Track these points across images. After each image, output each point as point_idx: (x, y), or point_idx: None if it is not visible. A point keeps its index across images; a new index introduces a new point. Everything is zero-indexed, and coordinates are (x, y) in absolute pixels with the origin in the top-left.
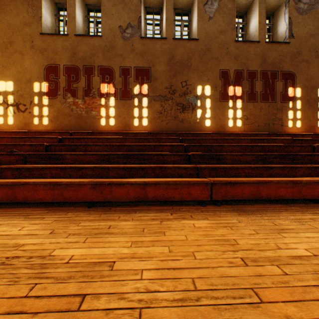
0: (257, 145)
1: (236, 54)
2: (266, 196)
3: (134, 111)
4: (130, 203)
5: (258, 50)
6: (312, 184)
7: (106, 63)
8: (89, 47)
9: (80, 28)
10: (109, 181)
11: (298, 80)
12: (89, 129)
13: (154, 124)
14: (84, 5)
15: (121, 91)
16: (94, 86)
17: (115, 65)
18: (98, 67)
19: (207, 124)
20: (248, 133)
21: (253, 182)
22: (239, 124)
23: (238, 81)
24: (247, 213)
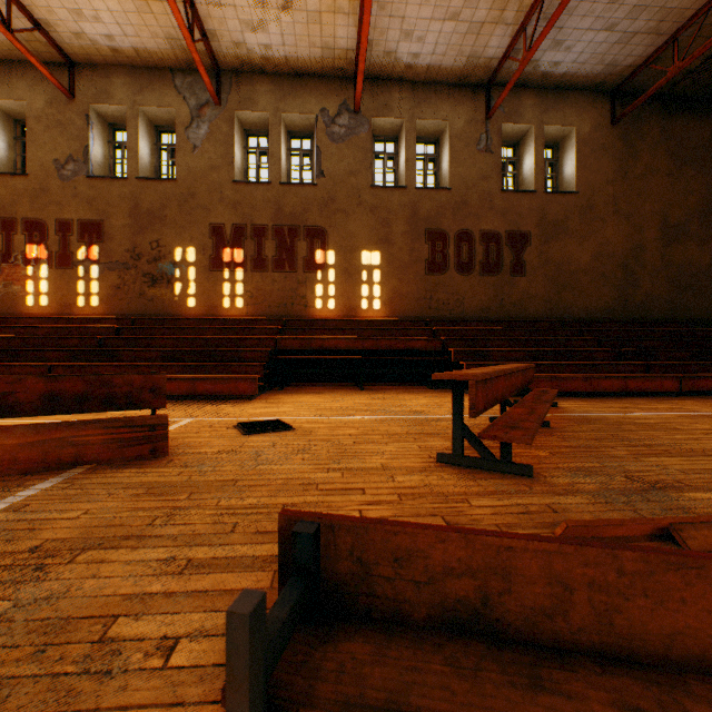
0: (199, 337)
1: (236, 201)
2: None
3: (79, 286)
4: None
5: (270, 195)
6: None
7: (35, 214)
8: (9, 190)
9: (1, 159)
10: None
11: (332, 240)
12: (9, 312)
13: (110, 305)
14: (13, 122)
15: (59, 256)
16: (17, 249)
17: (49, 217)
18: (23, 220)
19: (190, 304)
20: (240, 318)
21: None
22: (241, 305)
23: (239, 242)
24: None
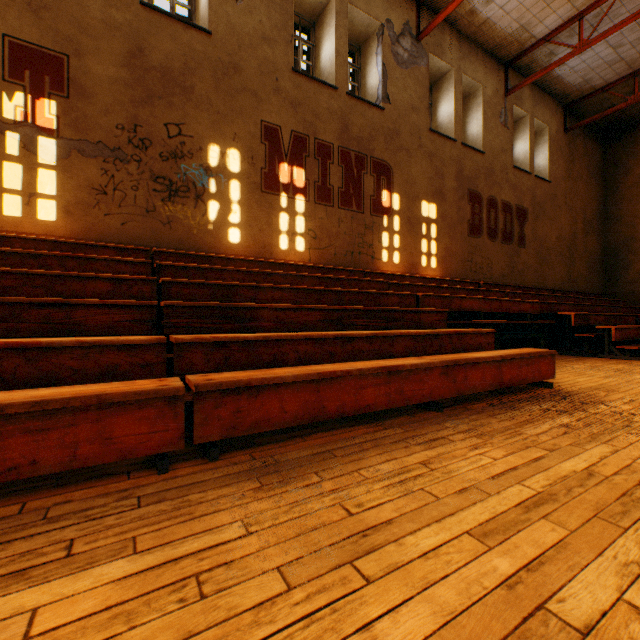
0: (330, 290)
1: (295, 99)
2: (337, 410)
3: (6, 172)
4: None
5: (336, 105)
6: (421, 372)
7: None
8: None
9: None
10: None
11: (397, 181)
12: None
13: (82, 221)
14: None
15: None
16: None
17: None
18: None
19: (232, 238)
20: (317, 266)
21: (310, 379)
22: (302, 247)
23: (299, 157)
24: (286, 474)
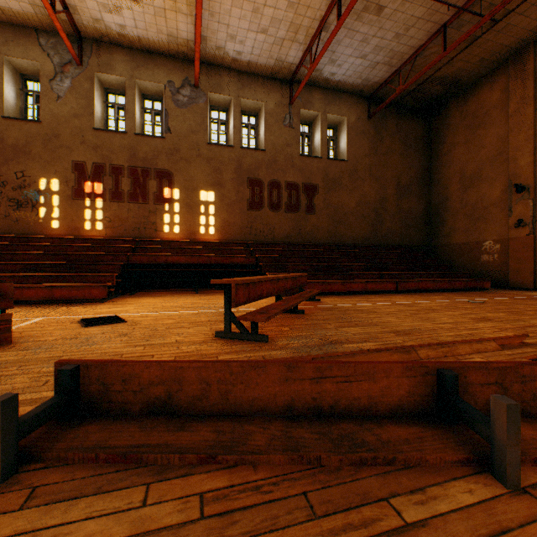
0: (61, 253)
1: (96, 144)
2: None
3: None
4: None
5: (126, 142)
6: None
7: None
8: None
9: None
10: None
11: (177, 181)
12: None
13: None
14: None
15: None
16: None
17: None
18: None
19: (54, 226)
20: (100, 238)
21: None
22: (101, 227)
23: (99, 177)
24: None
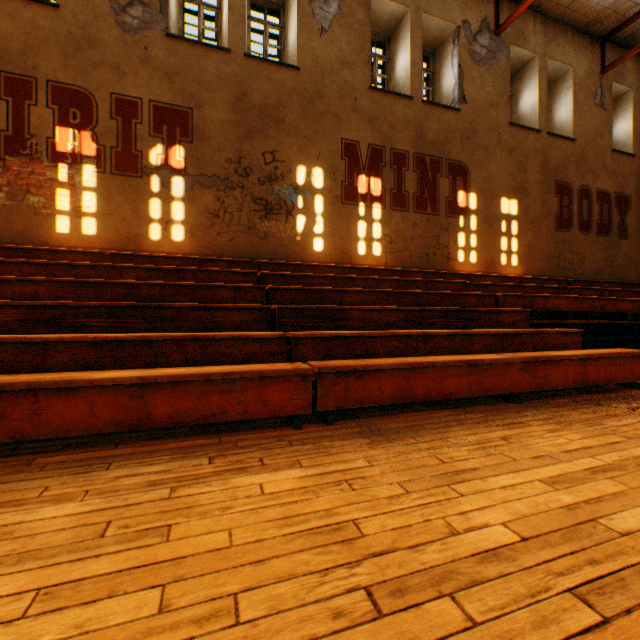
0: (408, 292)
1: (372, 114)
2: (424, 394)
3: (151, 206)
4: (105, 437)
5: (411, 114)
6: (500, 367)
7: (72, 78)
8: (20, 25)
9: None
10: (29, 381)
11: (473, 180)
12: (20, 242)
13: (202, 240)
14: None
15: (116, 154)
16: (35, 132)
17: (98, 87)
18: (48, 82)
19: (316, 247)
20: (393, 269)
21: (401, 368)
22: (378, 252)
23: (376, 168)
24: (388, 436)
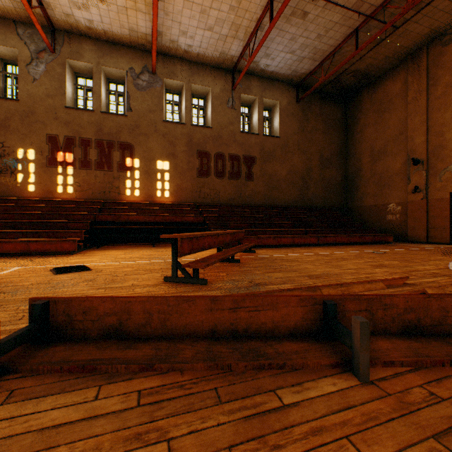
0: (36, 213)
1: (67, 120)
2: None
3: None
4: None
5: (94, 119)
6: None
7: None
8: None
9: None
10: None
11: (137, 152)
12: None
13: None
14: None
15: None
16: None
17: None
18: None
19: (31, 189)
20: (70, 200)
21: None
22: (72, 191)
23: (70, 148)
24: None
